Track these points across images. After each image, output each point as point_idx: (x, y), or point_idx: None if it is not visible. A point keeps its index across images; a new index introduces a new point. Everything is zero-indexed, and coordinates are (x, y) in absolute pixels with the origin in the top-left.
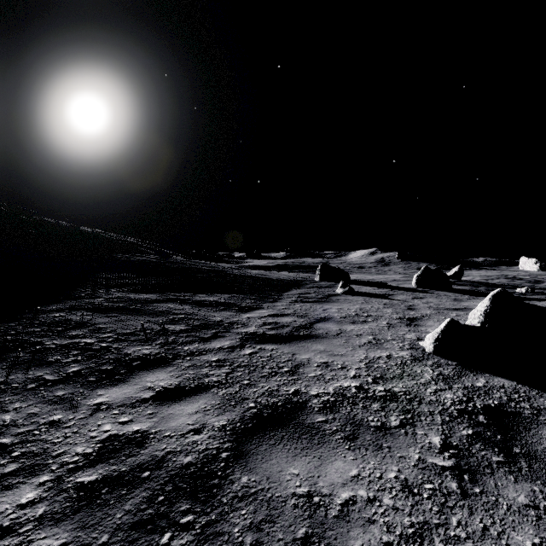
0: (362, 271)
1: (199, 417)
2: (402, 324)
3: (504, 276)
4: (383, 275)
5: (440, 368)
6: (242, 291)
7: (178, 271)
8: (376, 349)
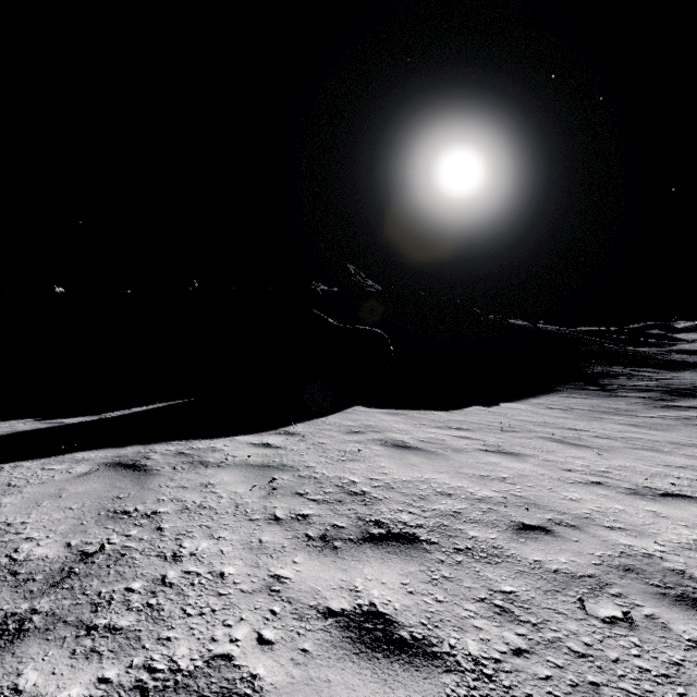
0: None
1: (640, 383)
2: None
3: None
4: None
5: None
6: (659, 367)
7: (618, 357)
8: None
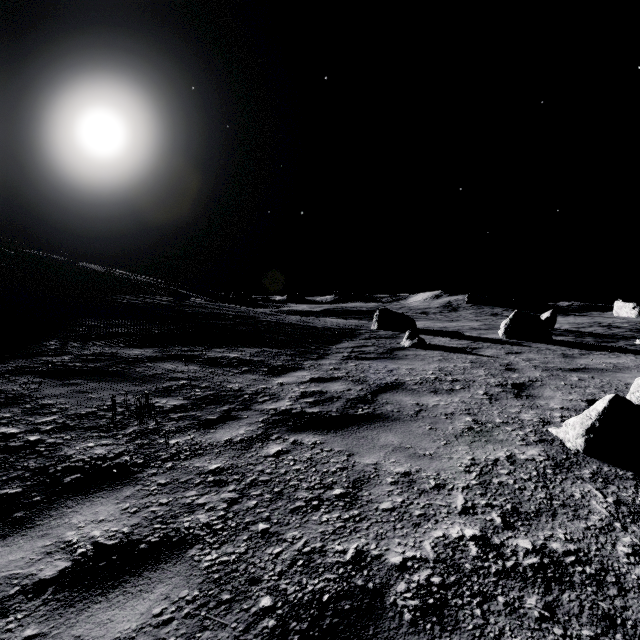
0: (429, 318)
1: None
2: (508, 395)
3: (598, 324)
4: (456, 323)
5: (611, 485)
6: (276, 343)
7: (193, 317)
8: (485, 442)
